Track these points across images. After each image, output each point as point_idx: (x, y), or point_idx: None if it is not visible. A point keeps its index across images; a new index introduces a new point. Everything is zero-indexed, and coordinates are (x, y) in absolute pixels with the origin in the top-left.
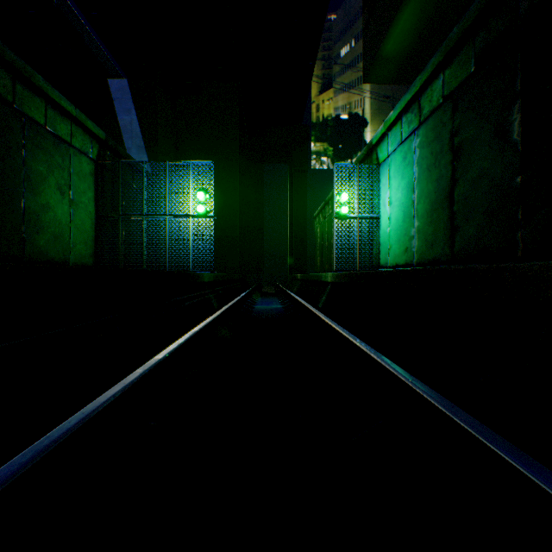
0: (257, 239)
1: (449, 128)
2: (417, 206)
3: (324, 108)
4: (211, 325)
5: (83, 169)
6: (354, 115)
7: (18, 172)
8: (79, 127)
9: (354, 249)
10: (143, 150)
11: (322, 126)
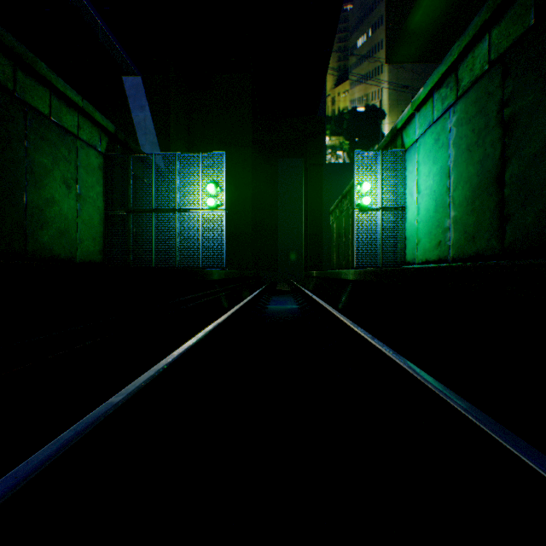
0: (271, 235)
1: (498, 97)
2: (454, 193)
3: (340, 101)
4: (214, 333)
5: (91, 163)
6: (371, 107)
7: (20, 164)
8: (87, 119)
9: (375, 244)
10: (157, 146)
11: (337, 119)
